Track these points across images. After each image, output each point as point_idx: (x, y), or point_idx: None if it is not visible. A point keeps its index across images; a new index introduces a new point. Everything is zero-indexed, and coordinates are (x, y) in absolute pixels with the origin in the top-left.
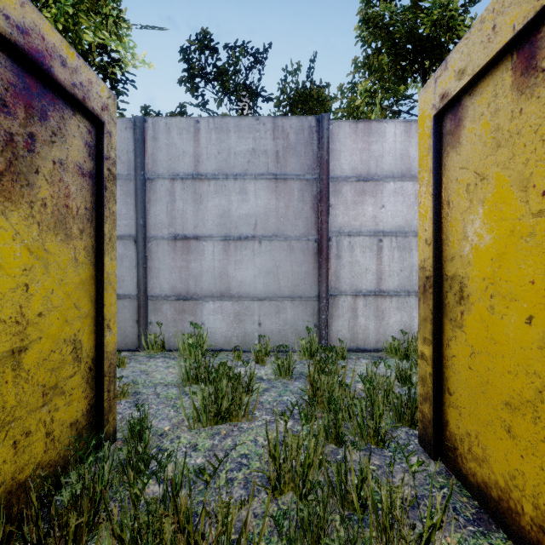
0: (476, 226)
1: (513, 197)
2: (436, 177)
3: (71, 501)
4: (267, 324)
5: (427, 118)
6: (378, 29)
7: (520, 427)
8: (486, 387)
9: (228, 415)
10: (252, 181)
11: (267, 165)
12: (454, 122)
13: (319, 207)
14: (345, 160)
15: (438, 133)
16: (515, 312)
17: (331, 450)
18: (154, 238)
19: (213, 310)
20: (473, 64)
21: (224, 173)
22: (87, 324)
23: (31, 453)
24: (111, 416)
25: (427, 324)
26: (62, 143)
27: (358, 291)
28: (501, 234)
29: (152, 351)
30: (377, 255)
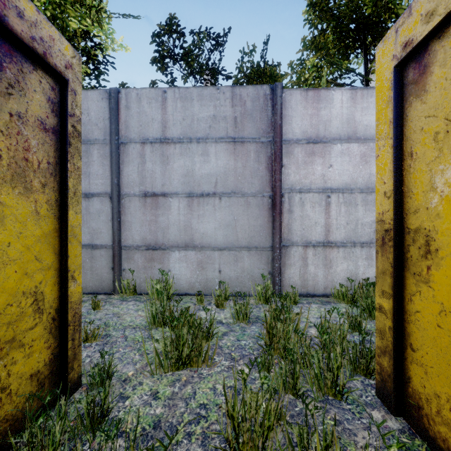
0: (447, 175)
1: None
2: (396, 129)
3: None
4: (227, 272)
5: (387, 70)
6: (324, 12)
7: None
8: None
9: (189, 361)
10: (213, 144)
11: (227, 130)
12: (418, 70)
13: (273, 167)
14: (296, 124)
15: (398, 84)
16: None
17: (289, 401)
18: (127, 195)
19: (178, 259)
20: (445, 1)
21: (188, 137)
22: (50, 276)
23: None
24: (76, 363)
25: (386, 277)
26: (21, 96)
27: (308, 242)
28: None
29: (125, 294)
30: (326, 209)
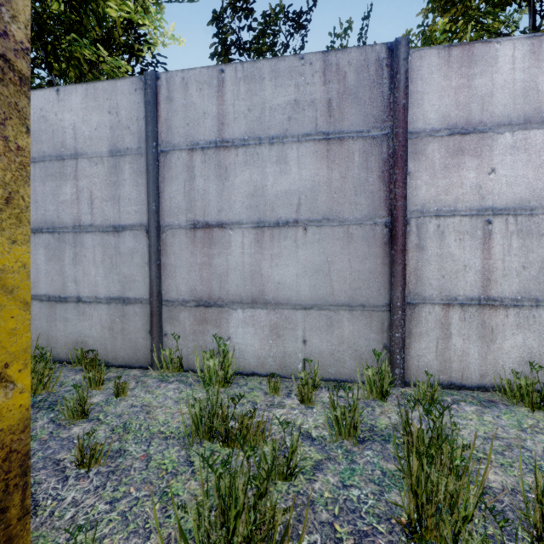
0: None
1: None
2: None
3: None
4: (315, 342)
5: None
6: None
7: None
8: None
9: None
10: (294, 145)
11: (315, 121)
12: None
13: (392, 175)
14: (430, 105)
15: None
16: None
17: None
18: (169, 226)
19: (242, 320)
20: None
21: (256, 137)
22: None
23: None
24: None
25: None
26: None
27: (451, 298)
28: None
29: (166, 370)
30: (483, 244)
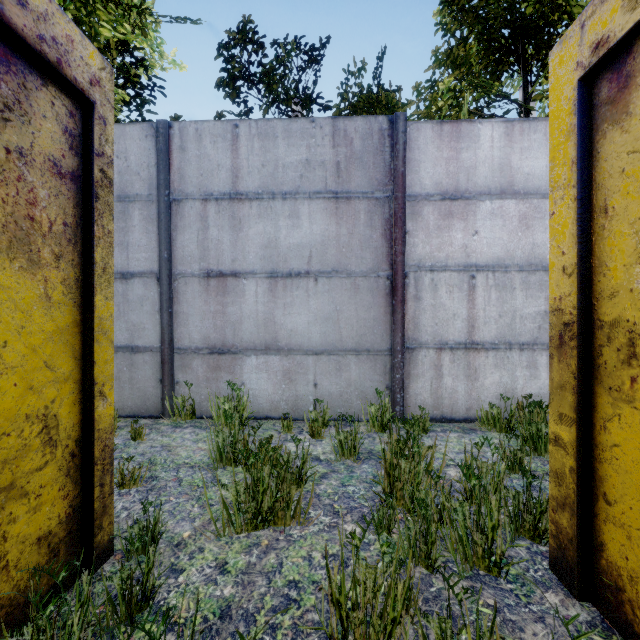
0: None
1: None
2: (582, 172)
3: None
4: (325, 385)
5: (567, 86)
6: (464, 13)
7: None
8: None
9: (272, 516)
10: (306, 202)
11: (325, 180)
12: (616, 83)
13: (393, 234)
14: (426, 173)
15: (585, 105)
16: None
17: (421, 578)
18: (182, 274)
19: (256, 367)
20: None
21: (270, 191)
22: (67, 391)
23: None
24: (107, 520)
25: (565, 393)
26: (23, 124)
27: (443, 343)
28: None
29: (178, 418)
30: (468, 295)
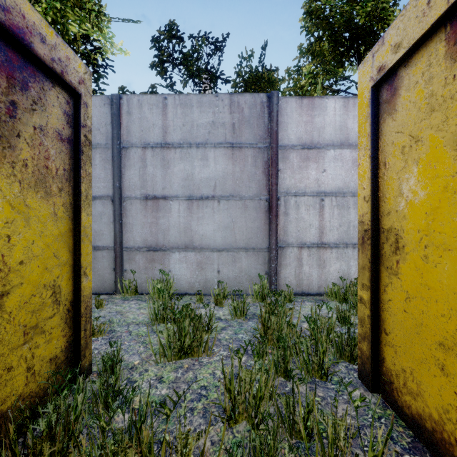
0: (411, 183)
1: (446, 156)
2: (373, 141)
3: (47, 430)
4: (225, 272)
5: (366, 89)
6: (320, 20)
7: (454, 366)
8: (421, 329)
9: (190, 350)
10: (212, 149)
11: (225, 135)
12: (390, 91)
13: (270, 171)
14: (292, 131)
15: (375, 102)
16: (449, 261)
17: (280, 383)
18: (128, 198)
19: (178, 259)
20: (408, 37)
21: (188, 142)
22: (65, 271)
23: (12, 386)
24: (88, 352)
25: (365, 271)
26: (42, 111)
27: (303, 243)
28: (434, 190)
29: (126, 294)
30: (319, 212)
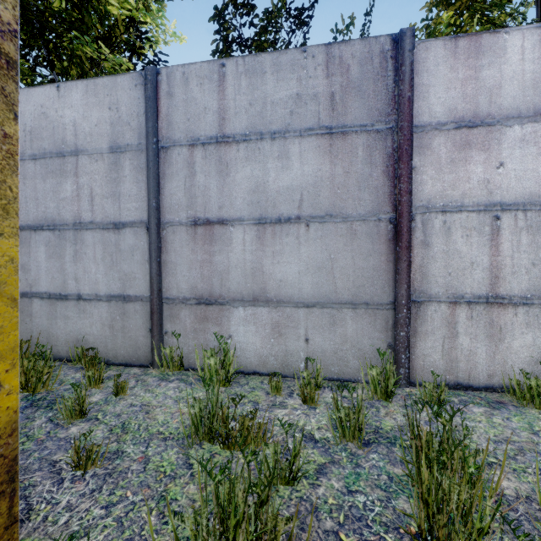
0: None
1: None
2: None
3: None
4: (318, 341)
5: None
6: None
7: None
8: None
9: None
10: (296, 140)
11: (318, 115)
12: None
13: (396, 170)
14: (436, 98)
15: None
16: None
17: None
18: (170, 223)
19: (243, 318)
20: None
21: (257, 131)
22: None
23: None
24: None
25: None
26: None
27: (457, 296)
28: None
29: (166, 369)
30: (491, 240)
